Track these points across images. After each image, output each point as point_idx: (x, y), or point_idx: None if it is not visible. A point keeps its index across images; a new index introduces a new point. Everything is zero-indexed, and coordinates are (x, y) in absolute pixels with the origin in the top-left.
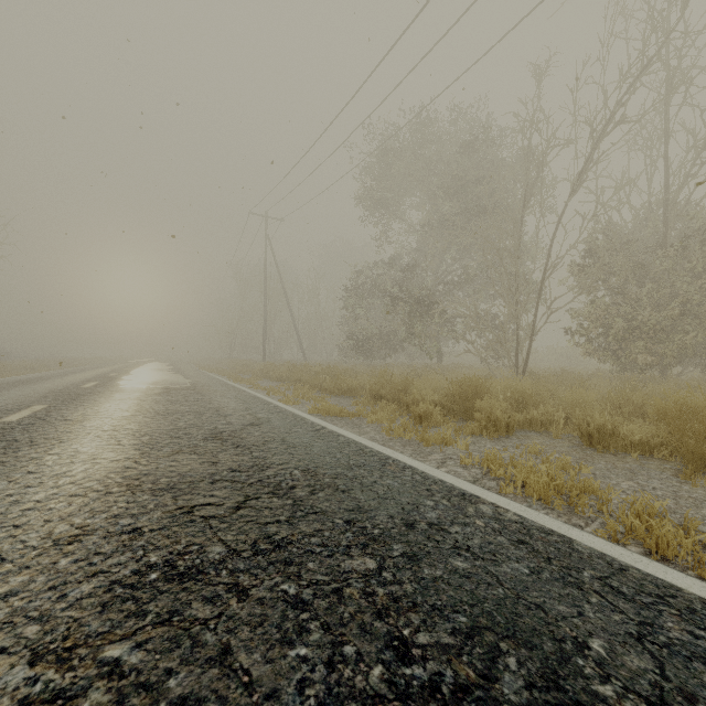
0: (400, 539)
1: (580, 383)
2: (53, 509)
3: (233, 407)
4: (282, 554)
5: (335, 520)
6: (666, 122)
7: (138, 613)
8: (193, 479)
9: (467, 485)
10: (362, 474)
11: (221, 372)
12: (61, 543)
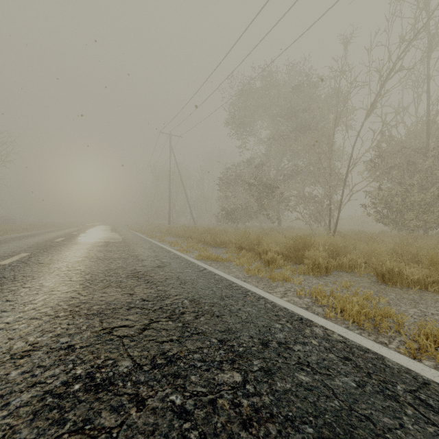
0: (259, 356)
1: (372, 239)
2: (16, 329)
3: (147, 255)
4: (173, 368)
5: (212, 339)
6: (428, 70)
7: (59, 421)
8: (115, 306)
9: (303, 312)
10: (230, 303)
11: (142, 231)
12: (15, 357)
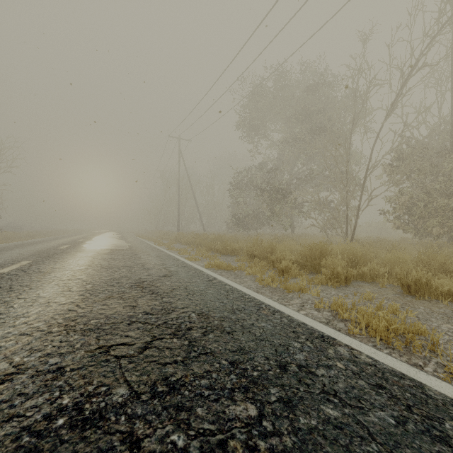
0: (276, 383)
1: (394, 247)
2: (2, 347)
3: (154, 263)
4: (176, 397)
5: (222, 361)
6: (452, 66)
7: None
8: (115, 320)
9: (324, 328)
10: (242, 317)
11: (150, 238)
12: None
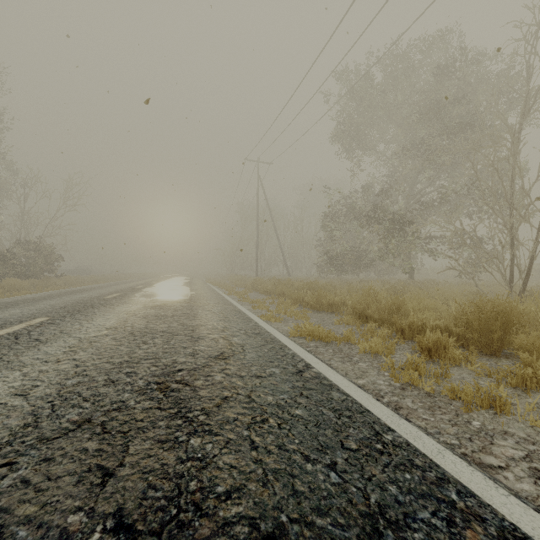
0: None
1: None
2: None
3: (211, 326)
4: None
5: None
6: None
7: None
8: None
9: None
10: None
11: (221, 285)
12: None
